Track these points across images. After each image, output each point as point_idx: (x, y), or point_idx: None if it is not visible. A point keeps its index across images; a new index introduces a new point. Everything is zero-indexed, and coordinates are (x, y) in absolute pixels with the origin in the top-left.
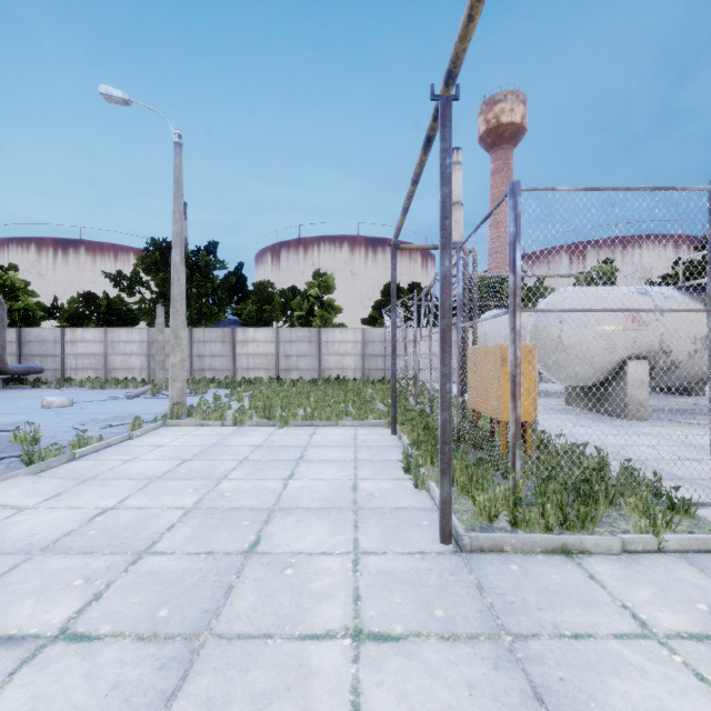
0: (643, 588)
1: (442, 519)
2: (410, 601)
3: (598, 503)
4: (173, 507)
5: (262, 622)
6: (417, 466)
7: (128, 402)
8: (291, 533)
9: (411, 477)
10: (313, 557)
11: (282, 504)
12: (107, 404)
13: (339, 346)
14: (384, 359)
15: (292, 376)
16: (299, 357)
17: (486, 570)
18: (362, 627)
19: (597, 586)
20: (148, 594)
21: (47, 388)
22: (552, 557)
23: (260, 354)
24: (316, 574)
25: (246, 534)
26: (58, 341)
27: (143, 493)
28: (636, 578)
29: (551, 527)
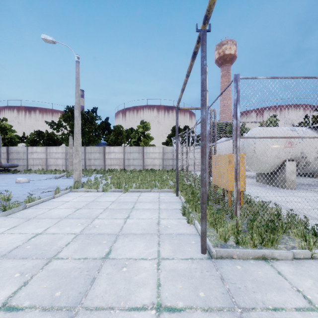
0: (307, 279)
1: (202, 241)
2: (186, 287)
3: (278, 232)
4: (70, 233)
5: (109, 299)
6: (188, 212)
7: (55, 180)
8: (126, 247)
9: (185, 217)
10: (137, 261)
11: (123, 232)
12: (45, 181)
13: (152, 154)
14: (173, 160)
15: (131, 168)
16: (134, 159)
17: (224, 269)
18: (161, 302)
19: (282, 278)
20: (51, 282)
21: (19, 173)
22: (258, 261)
23: (116, 158)
24: (138, 271)
25: (104, 248)
26: (25, 152)
27: (56, 226)
28: (302, 273)
29: (256, 245)
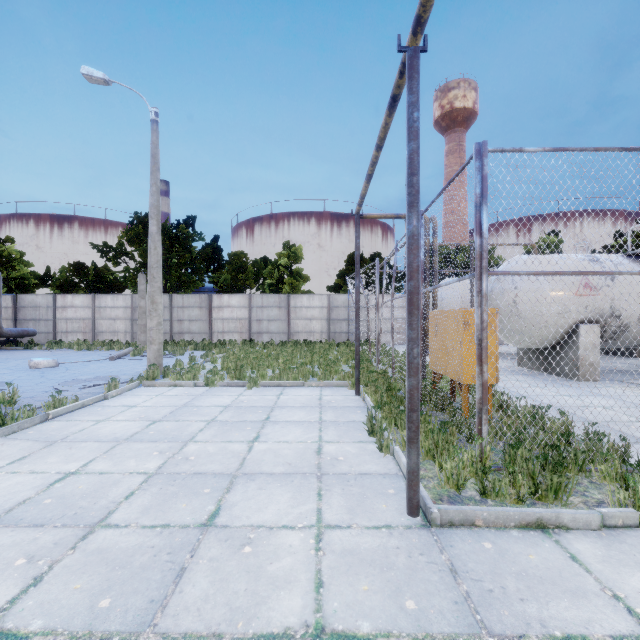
0: (632, 572)
1: (410, 490)
2: (377, 589)
3: (567, 470)
4: (136, 472)
5: (213, 616)
6: (381, 429)
7: (110, 363)
8: (252, 503)
9: (375, 439)
10: (274, 531)
11: (246, 469)
12: (90, 365)
13: (306, 311)
14: (348, 323)
15: (264, 338)
16: (270, 321)
17: (458, 549)
18: (324, 623)
19: (581, 569)
20: (92, 578)
21: (38, 349)
22: (527, 532)
23: (234, 319)
24: (275, 553)
25: (205, 504)
26: (50, 307)
27: (108, 457)
28: (621, 559)
29: (523, 497)
